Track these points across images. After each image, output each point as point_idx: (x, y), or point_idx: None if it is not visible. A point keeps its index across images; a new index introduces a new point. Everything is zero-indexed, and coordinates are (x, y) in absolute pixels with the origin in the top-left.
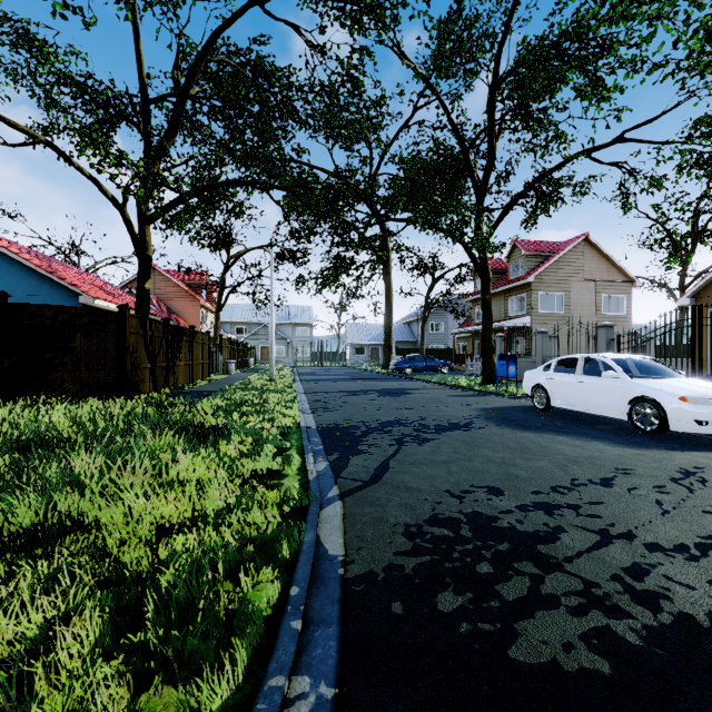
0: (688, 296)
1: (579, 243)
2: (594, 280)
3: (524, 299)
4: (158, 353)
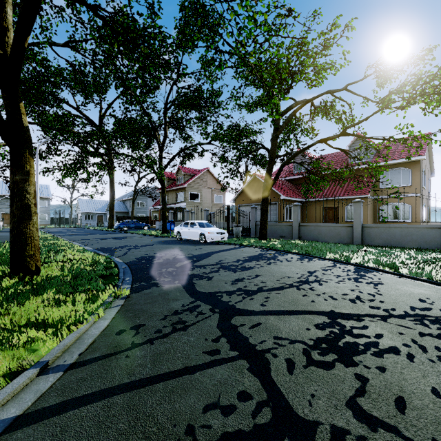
0: (233, 200)
1: (205, 171)
2: (211, 188)
3: (183, 194)
4: None
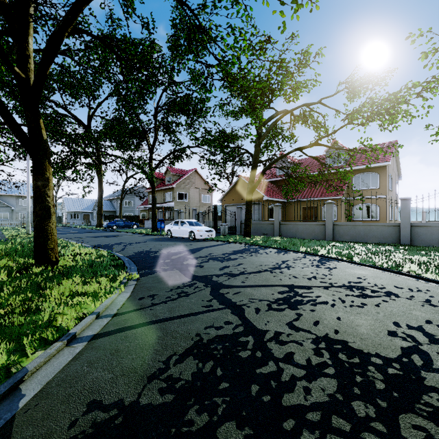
0: (220, 200)
1: (193, 172)
2: (199, 188)
3: (172, 194)
4: None
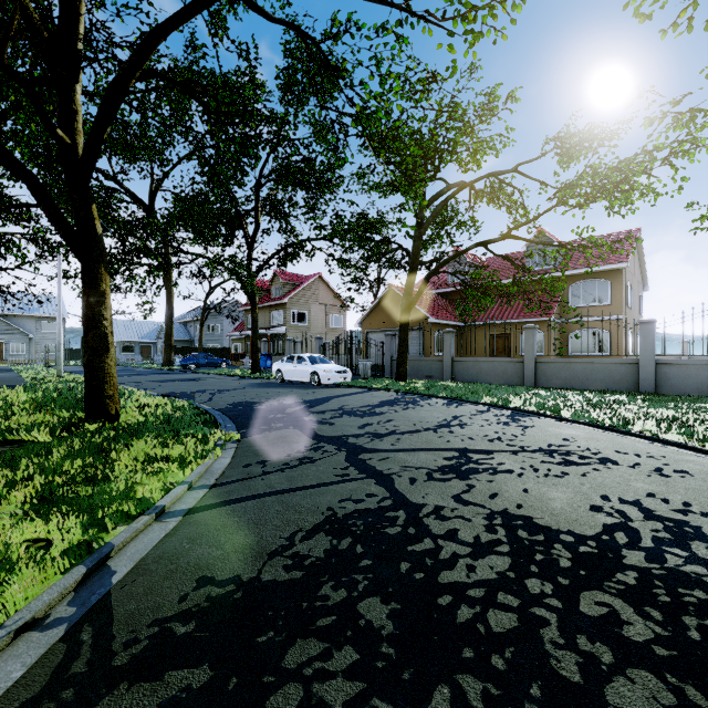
0: (358, 323)
1: (316, 278)
2: (325, 304)
3: (282, 314)
4: None
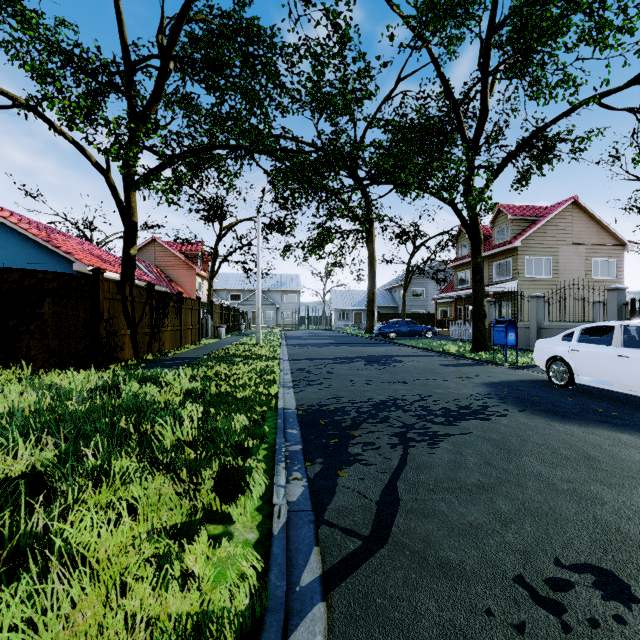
0: None
1: (567, 206)
2: (583, 244)
3: (510, 264)
4: (140, 319)
